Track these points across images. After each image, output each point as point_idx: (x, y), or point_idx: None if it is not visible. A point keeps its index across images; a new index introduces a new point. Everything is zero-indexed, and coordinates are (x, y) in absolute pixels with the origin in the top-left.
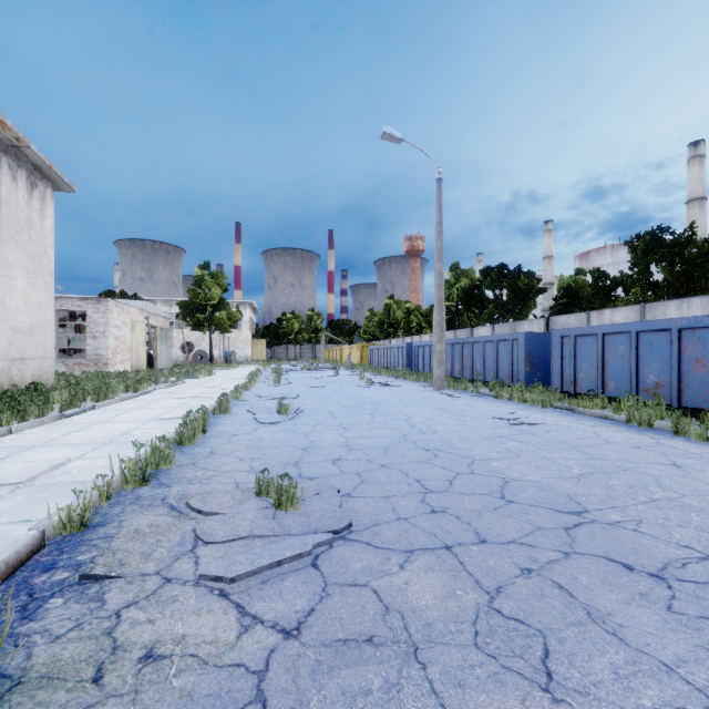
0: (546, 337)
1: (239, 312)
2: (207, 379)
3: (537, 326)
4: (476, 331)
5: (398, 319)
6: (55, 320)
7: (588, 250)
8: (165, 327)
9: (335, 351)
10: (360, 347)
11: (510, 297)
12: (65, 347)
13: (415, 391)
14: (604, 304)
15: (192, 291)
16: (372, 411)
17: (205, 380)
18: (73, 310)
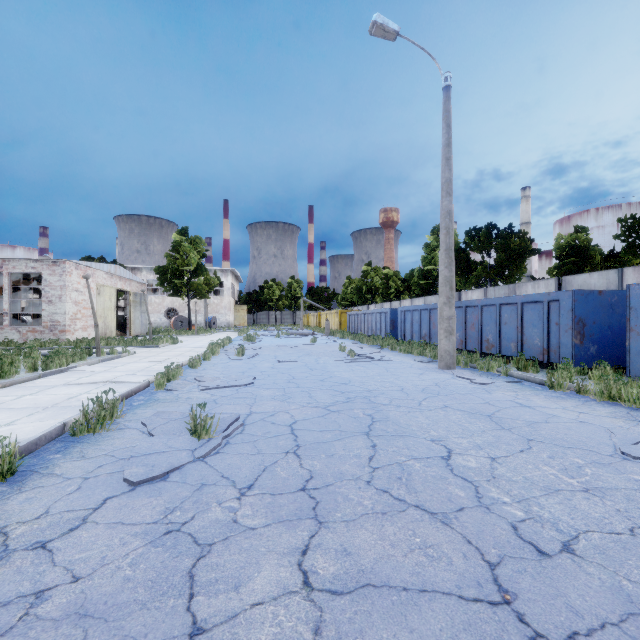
0: (602, 297)
1: (218, 278)
2: (167, 348)
3: (545, 287)
4: (465, 295)
5: (375, 285)
6: (8, 283)
7: (570, 215)
8: (140, 292)
9: (313, 317)
10: (339, 312)
11: (500, 258)
12: (19, 312)
13: (416, 370)
14: (623, 262)
15: (170, 257)
16: (368, 424)
17: (162, 350)
18: (27, 272)
